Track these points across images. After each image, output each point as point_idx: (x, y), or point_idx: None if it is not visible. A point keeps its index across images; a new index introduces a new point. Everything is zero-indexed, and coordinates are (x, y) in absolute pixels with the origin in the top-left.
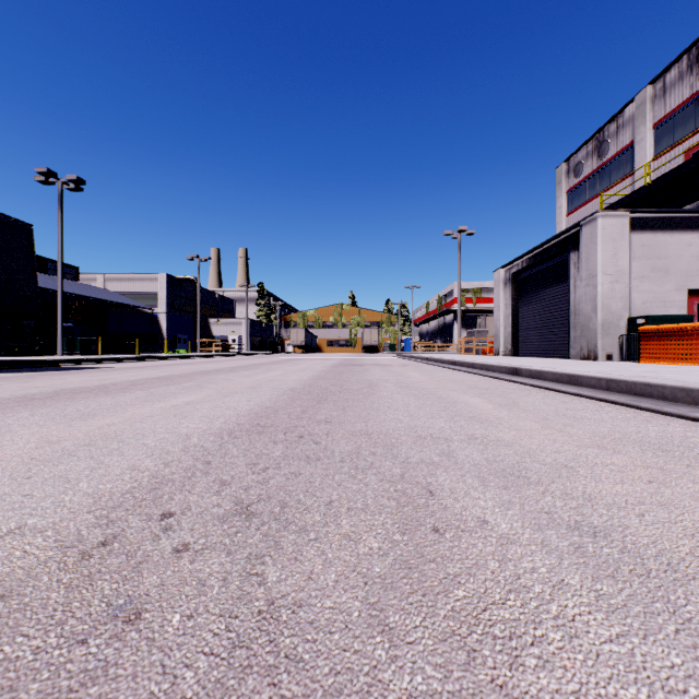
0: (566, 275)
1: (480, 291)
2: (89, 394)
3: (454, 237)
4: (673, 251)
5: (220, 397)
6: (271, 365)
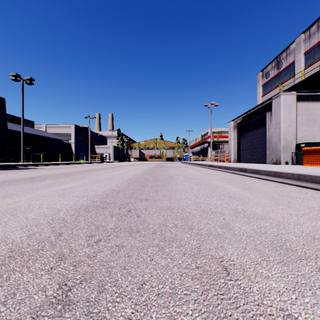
0: (264, 123)
1: (220, 132)
2: (21, 182)
3: (209, 107)
4: (317, 111)
5: (90, 183)
6: (122, 167)
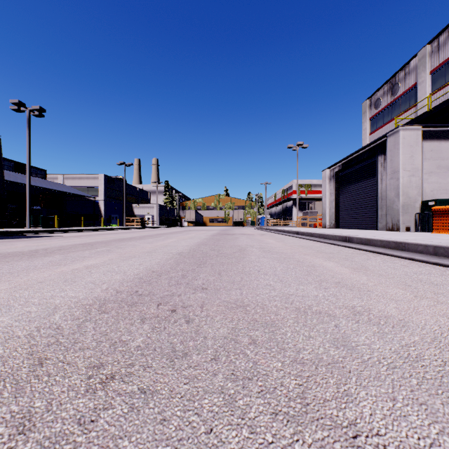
0: (374, 172)
1: (309, 186)
2: (14, 258)
3: (294, 149)
4: None
5: (118, 260)
6: (170, 234)
